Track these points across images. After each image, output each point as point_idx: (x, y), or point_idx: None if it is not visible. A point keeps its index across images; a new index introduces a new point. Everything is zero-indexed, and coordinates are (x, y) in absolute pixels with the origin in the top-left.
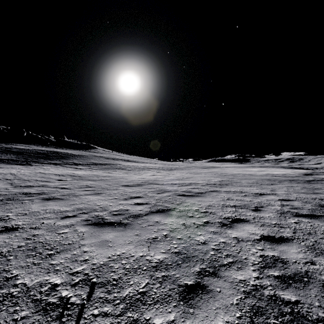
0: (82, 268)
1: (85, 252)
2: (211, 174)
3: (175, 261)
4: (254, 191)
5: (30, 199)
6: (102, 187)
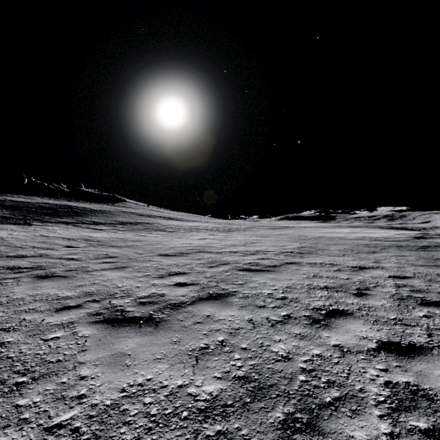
0: (70, 414)
1: (83, 378)
2: (286, 237)
3: (239, 398)
4: (351, 262)
5: (15, 277)
6: (129, 257)
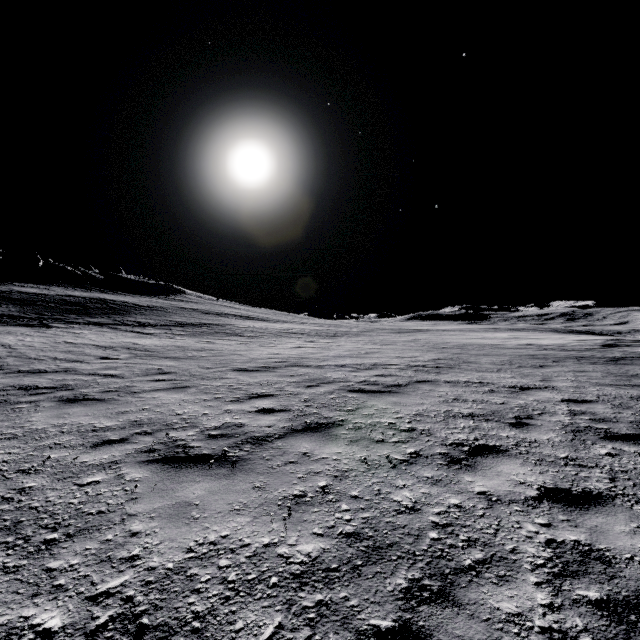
0: (120, 580)
1: (135, 535)
2: (416, 345)
3: (347, 561)
4: (508, 381)
5: (32, 401)
6: (191, 372)
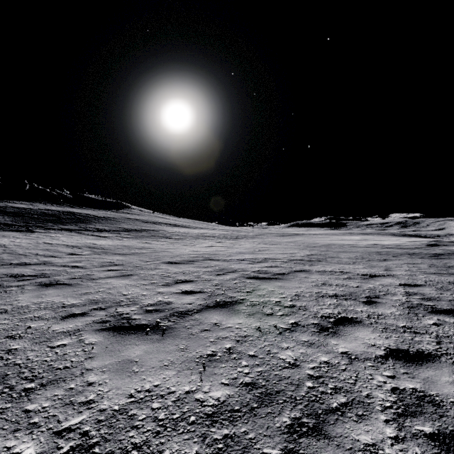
0: (79, 419)
1: (91, 384)
2: (295, 245)
3: (246, 404)
4: (361, 270)
5: (19, 285)
6: (134, 264)
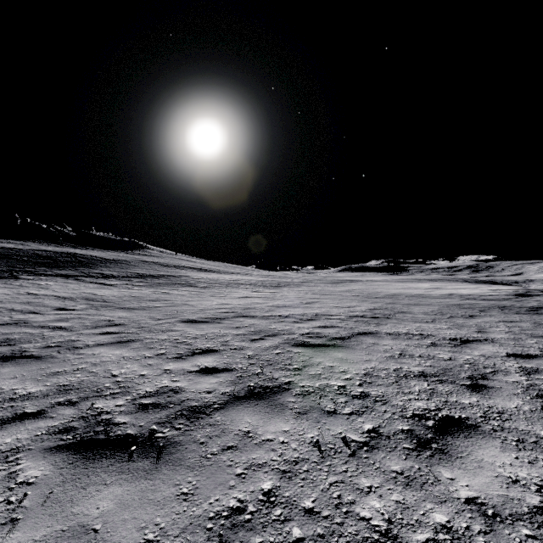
0: None
1: None
2: (352, 295)
3: None
4: (447, 332)
5: None
6: (140, 324)
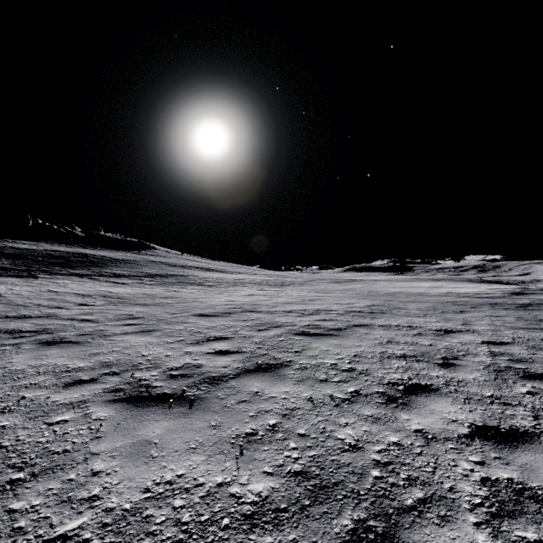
0: (78, 522)
1: (96, 474)
2: (353, 293)
3: (295, 500)
4: (434, 324)
5: (15, 344)
6: (158, 317)
